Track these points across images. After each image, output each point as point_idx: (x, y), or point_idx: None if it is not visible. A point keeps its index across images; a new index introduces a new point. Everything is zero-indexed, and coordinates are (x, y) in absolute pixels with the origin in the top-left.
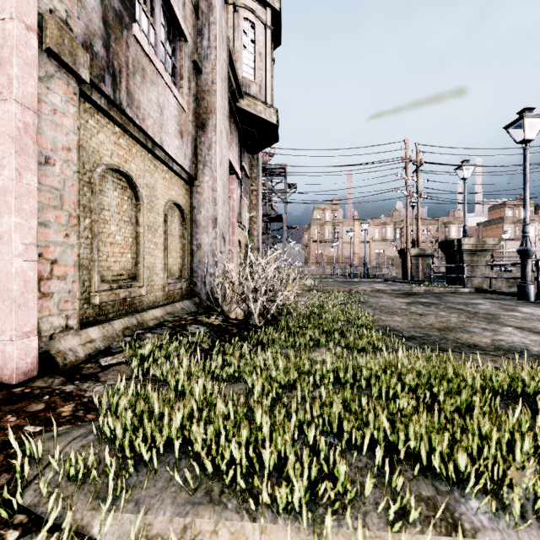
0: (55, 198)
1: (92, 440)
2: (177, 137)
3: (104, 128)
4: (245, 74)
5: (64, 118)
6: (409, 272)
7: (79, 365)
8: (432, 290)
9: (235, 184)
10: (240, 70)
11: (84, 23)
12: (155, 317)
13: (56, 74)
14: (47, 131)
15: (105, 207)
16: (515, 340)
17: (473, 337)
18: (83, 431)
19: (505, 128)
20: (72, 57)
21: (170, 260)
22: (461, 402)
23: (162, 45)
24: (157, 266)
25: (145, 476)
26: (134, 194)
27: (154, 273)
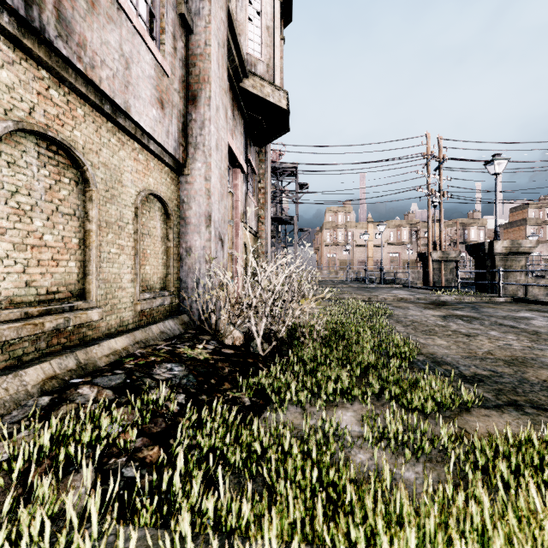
0: None
1: None
2: (155, 107)
3: (13, 65)
4: (251, 51)
5: None
6: (431, 277)
7: None
8: (463, 299)
9: (240, 178)
10: (244, 46)
11: None
12: (113, 351)
13: None
14: None
15: (21, 191)
16: None
17: None
18: None
19: None
20: None
21: (147, 268)
22: None
23: None
24: (123, 277)
25: None
26: (82, 176)
27: (118, 287)
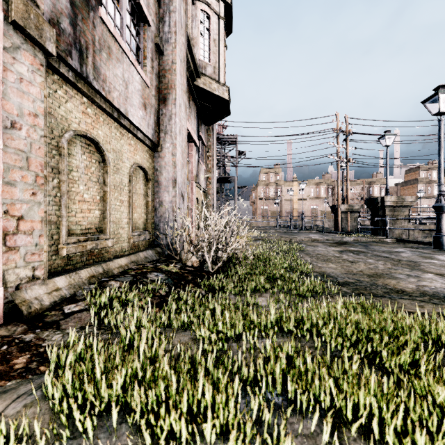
0: (21, 160)
1: (36, 399)
2: (141, 109)
3: (72, 98)
4: (202, 57)
5: (31, 87)
6: (340, 224)
7: (44, 313)
8: (360, 240)
9: (193, 150)
10: (197, 54)
11: (51, 1)
12: (120, 266)
13: (23, 46)
14: (13, 97)
15: (74, 169)
16: (437, 286)
17: (400, 282)
18: (31, 387)
19: (423, 103)
20: (39, 31)
21: (135, 215)
22: (404, 358)
23: (127, 28)
24: (123, 220)
25: (82, 444)
26: (101, 157)
27: (120, 227)
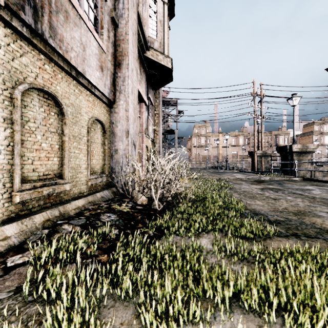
0: None
1: None
2: (98, 70)
3: (27, 53)
4: (150, 35)
5: None
6: (256, 166)
7: None
8: (274, 179)
9: (144, 108)
10: (146, 32)
11: None
12: (77, 207)
13: None
14: None
15: (31, 120)
16: None
17: (325, 221)
18: None
19: (327, 70)
20: None
21: (94, 161)
22: None
23: None
24: (81, 166)
25: None
26: (60, 111)
27: (79, 172)
